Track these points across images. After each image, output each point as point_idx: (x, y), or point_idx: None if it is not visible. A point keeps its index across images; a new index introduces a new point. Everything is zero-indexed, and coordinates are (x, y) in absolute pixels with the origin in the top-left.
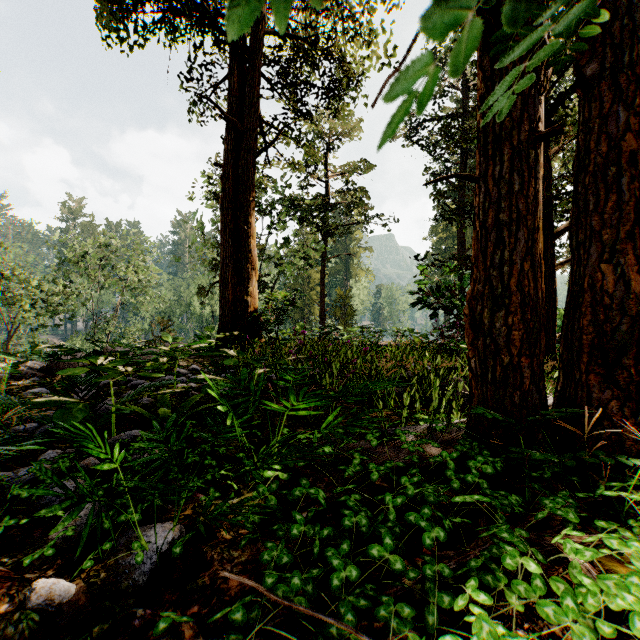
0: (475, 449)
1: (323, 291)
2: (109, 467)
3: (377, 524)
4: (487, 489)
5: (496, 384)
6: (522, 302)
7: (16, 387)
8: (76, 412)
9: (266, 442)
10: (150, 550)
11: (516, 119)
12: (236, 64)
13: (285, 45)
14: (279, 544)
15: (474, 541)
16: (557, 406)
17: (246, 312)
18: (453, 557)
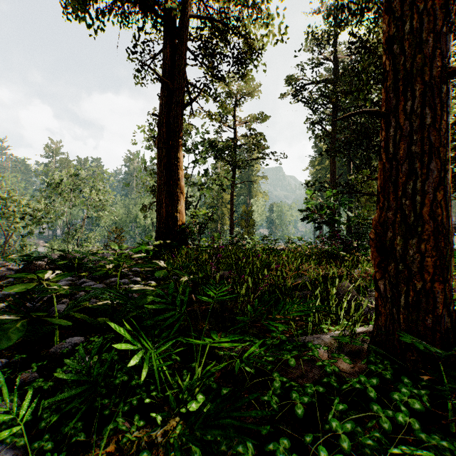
0: (388, 369)
1: (232, 208)
2: (9, 433)
3: None
4: (421, 432)
5: (409, 308)
6: (434, 230)
7: None
8: (13, 332)
9: (190, 349)
10: None
11: (427, 56)
12: (168, 40)
13: (205, 26)
14: None
15: None
16: None
17: (176, 225)
18: None
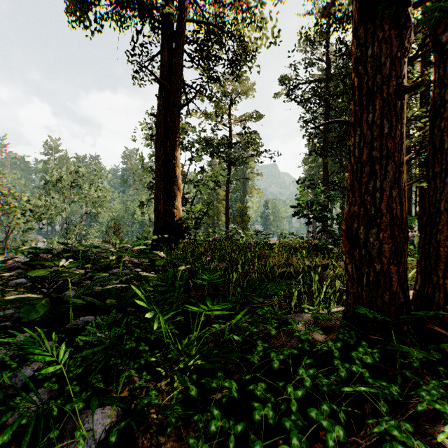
0: (353, 337)
1: (227, 204)
2: (55, 368)
3: (282, 417)
4: (369, 378)
5: (370, 286)
6: (391, 221)
7: (5, 277)
8: (39, 307)
9: (188, 326)
10: (90, 438)
11: (386, 76)
12: (166, 43)
13: (201, 29)
14: (199, 439)
15: (363, 428)
16: (415, 302)
17: (173, 220)
18: (347, 445)
